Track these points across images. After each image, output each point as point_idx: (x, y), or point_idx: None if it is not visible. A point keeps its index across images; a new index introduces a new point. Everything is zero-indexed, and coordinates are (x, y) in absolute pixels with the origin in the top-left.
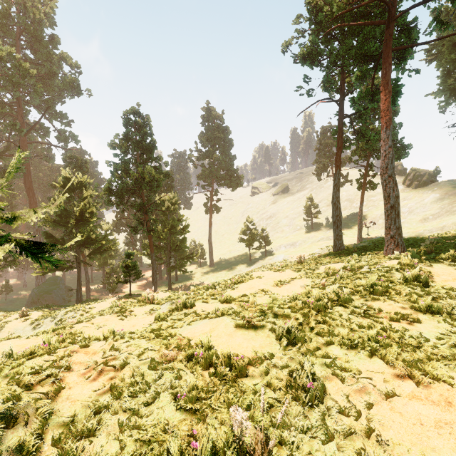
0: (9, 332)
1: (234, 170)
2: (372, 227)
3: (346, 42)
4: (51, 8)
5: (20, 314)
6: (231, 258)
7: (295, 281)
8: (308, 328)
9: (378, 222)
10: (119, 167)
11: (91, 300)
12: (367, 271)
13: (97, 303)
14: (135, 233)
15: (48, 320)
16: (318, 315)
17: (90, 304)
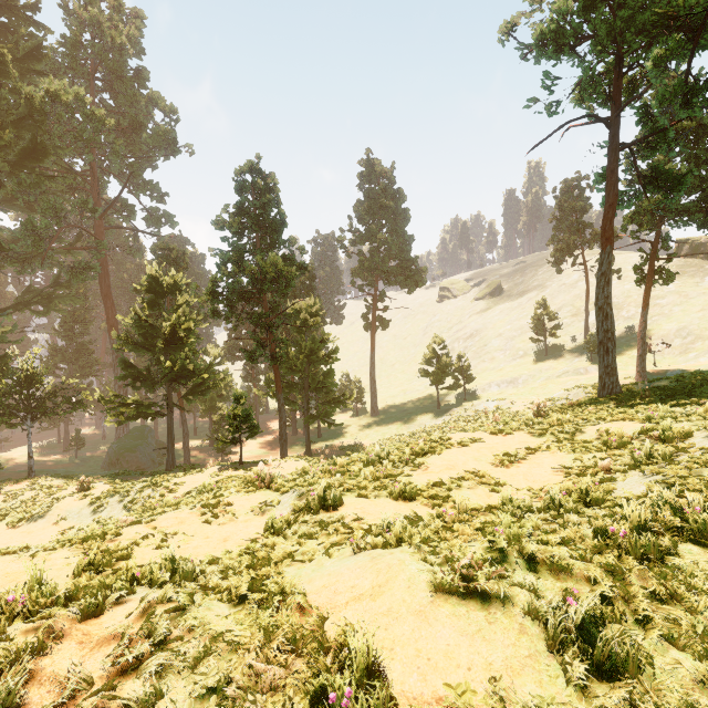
0: (59, 515)
1: (411, 259)
2: (662, 352)
3: (629, 1)
4: (137, 29)
5: (77, 487)
6: (407, 404)
7: (537, 455)
8: (630, 613)
9: (673, 343)
10: (228, 256)
11: (187, 466)
12: None
13: (188, 476)
14: (252, 361)
15: (114, 500)
16: (646, 571)
17: (179, 477)
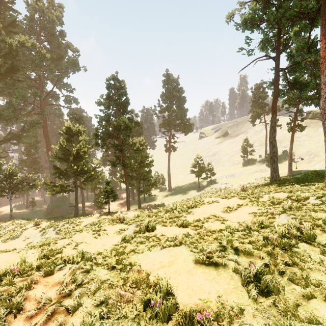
0: (25, 237)
1: (186, 120)
2: (299, 162)
3: (284, 5)
4: (60, 13)
5: (34, 224)
6: (185, 185)
7: (242, 207)
8: (276, 270)
9: (304, 158)
10: (103, 118)
11: (84, 214)
12: (319, 203)
13: (85, 218)
14: (114, 166)
15: (51, 229)
16: (284, 254)
17: (81, 219)
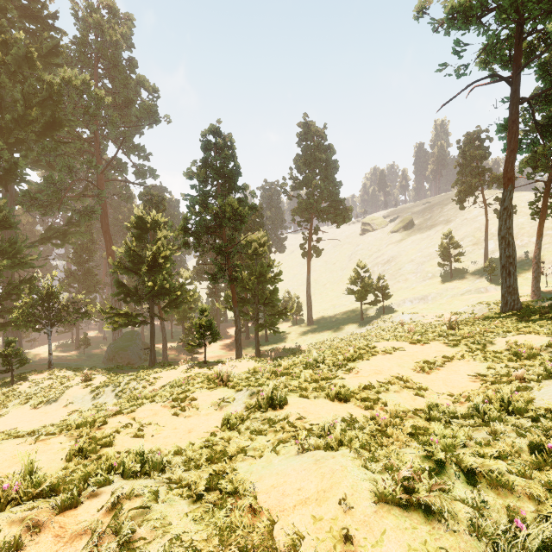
0: (68, 400)
1: (339, 200)
2: None
3: None
4: (129, 29)
5: (82, 378)
6: (336, 315)
7: (453, 363)
8: None
9: None
10: (196, 200)
11: (165, 362)
12: None
13: (165, 372)
14: (214, 282)
15: (109, 390)
16: None
17: (157, 372)
